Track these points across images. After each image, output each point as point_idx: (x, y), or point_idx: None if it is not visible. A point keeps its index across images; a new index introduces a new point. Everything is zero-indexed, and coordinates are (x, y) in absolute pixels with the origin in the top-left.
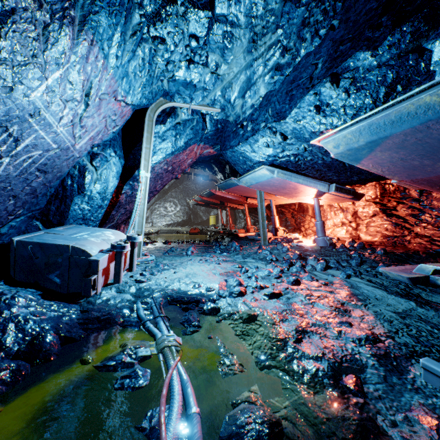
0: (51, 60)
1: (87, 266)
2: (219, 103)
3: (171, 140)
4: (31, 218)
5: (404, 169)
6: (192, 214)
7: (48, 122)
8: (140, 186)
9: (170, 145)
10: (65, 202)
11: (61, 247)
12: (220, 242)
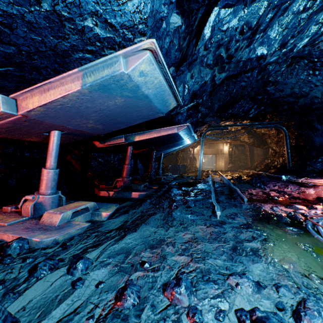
0: None
1: None
2: None
3: None
4: None
5: (73, 113)
6: None
7: None
8: None
9: None
10: None
11: None
12: None
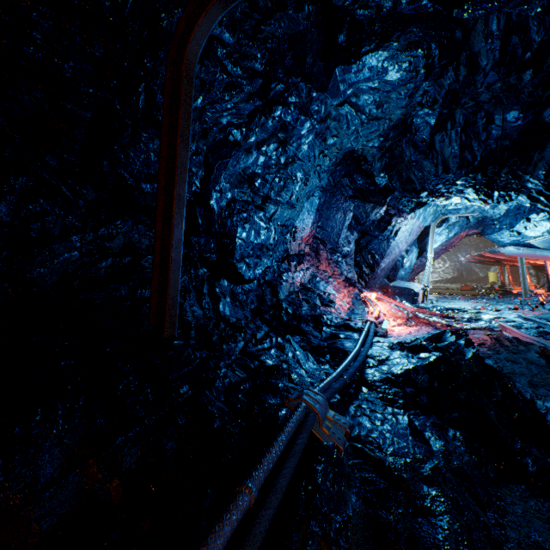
0: (405, 230)
1: (414, 295)
2: (477, 211)
3: (445, 235)
4: (383, 278)
5: None
6: (464, 271)
7: (399, 246)
8: (427, 262)
9: (444, 237)
10: (396, 271)
11: (405, 288)
12: (486, 295)
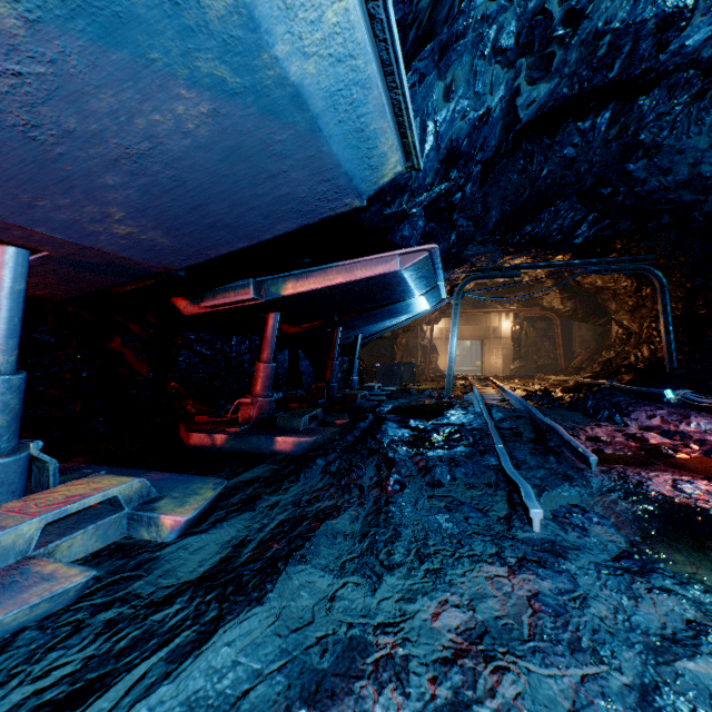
0: None
1: None
2: None
3: None
4: None
5: (23, 162)
6: None
7: None
8: None
9: None
10: None
11: None
12: None
